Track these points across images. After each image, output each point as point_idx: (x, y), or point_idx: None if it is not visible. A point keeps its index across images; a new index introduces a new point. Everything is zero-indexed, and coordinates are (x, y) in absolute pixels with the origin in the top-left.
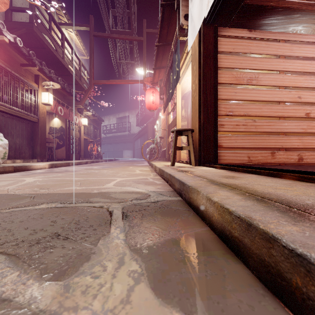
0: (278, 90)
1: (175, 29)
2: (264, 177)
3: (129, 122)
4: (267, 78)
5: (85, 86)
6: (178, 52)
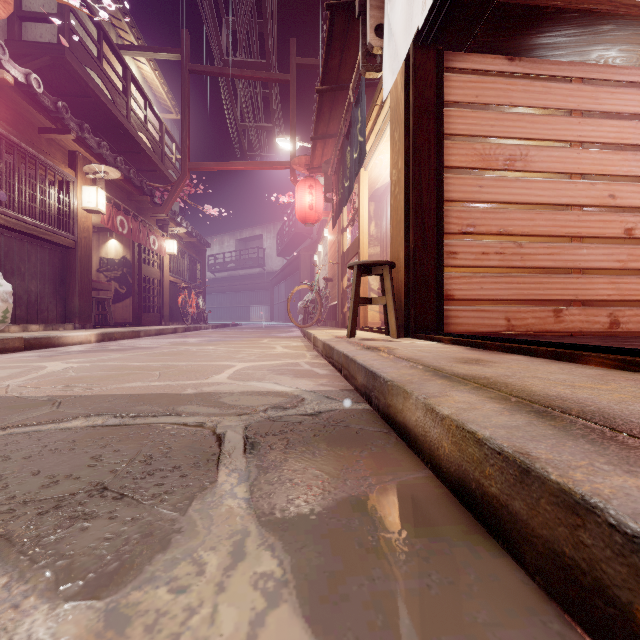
0: (569, 181)
1: (357, 56)
2: (543, 362)
3: (263, 248)
4: (547, 156)
5: (173, 174)
6: (362, 104)
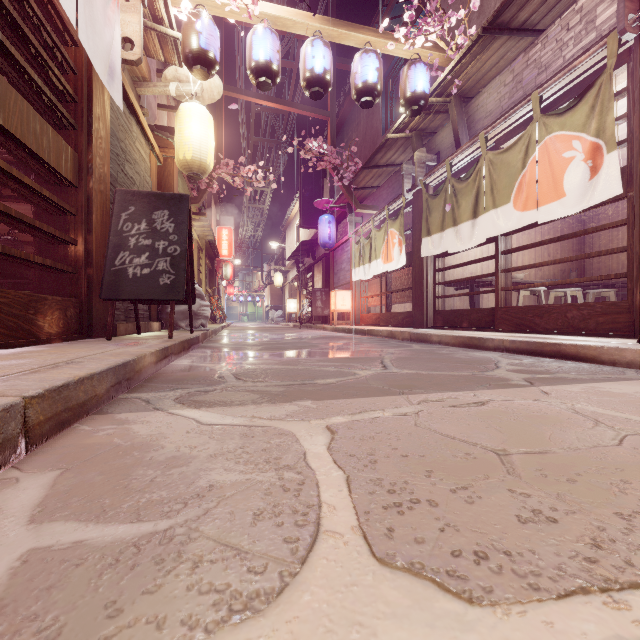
0: None
1: None
2: None
3: None
4: None
5: None
6: None
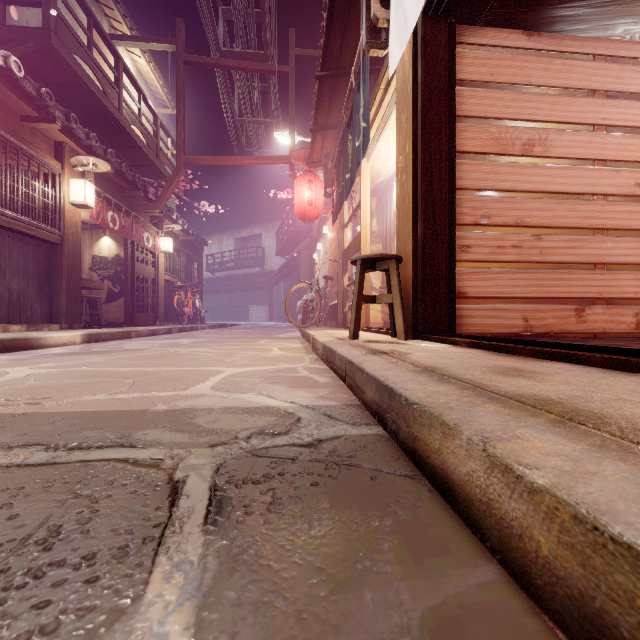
0: (592, 168)
1: (359, 39)
2: (604, 374)
3: (262, 247)
4: (568, 140)
5: (170, 171)
6: (365, 87)
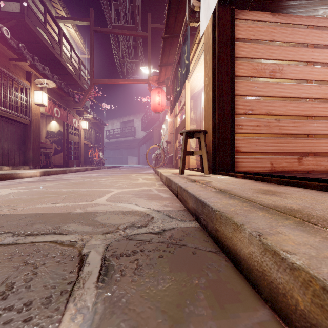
0: (306, 84)
1: (184, 18)
2: (319, 193)
3: (134, 126)
4: (294, 70)
5: (86, 87)
6: (187, 42)
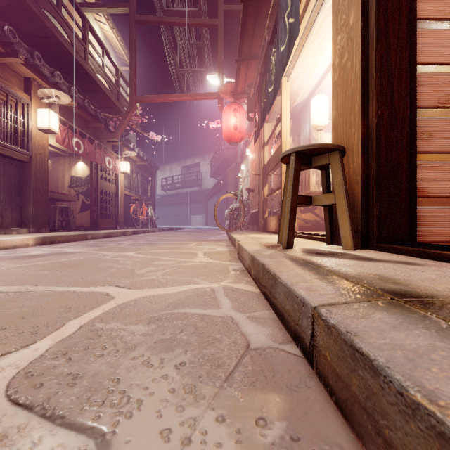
0: None
1: None
2: None
3: (200, 172)
4: None
5: None
6: None
